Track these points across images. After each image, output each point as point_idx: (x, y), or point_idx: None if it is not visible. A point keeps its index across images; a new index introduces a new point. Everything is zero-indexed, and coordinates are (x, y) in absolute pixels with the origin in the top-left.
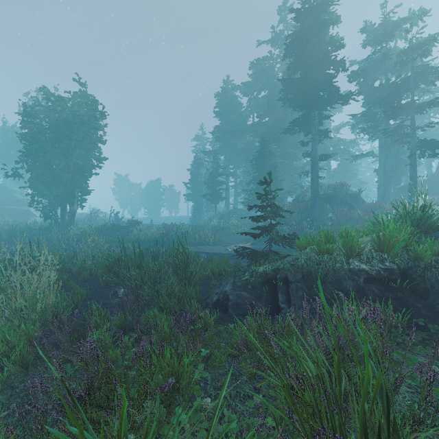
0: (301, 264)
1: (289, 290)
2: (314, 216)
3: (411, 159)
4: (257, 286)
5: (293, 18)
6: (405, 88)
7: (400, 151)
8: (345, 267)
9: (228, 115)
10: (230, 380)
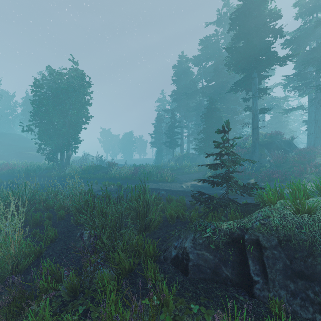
0: (275, 224)
1: (263, 258)
2: (255, 159)
3: None
4: (221, 246)
5: None
6: None
7: None
8: None
9: (182, 82)
10: None
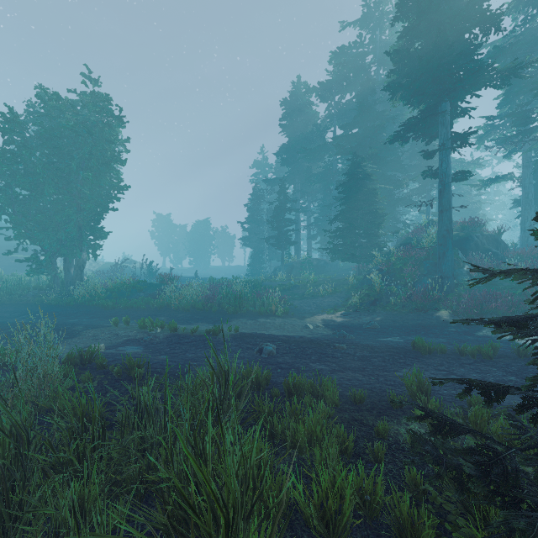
0: None
1: None
2: (445, 270)
3: None
4: None
5: None
6: None
7: None
8: None
9: (298, 130)
10: None
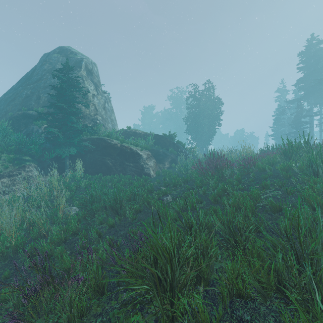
0: None
1: None
2: None
3: None
4: None
5: None
6: None
7: None
8: None
9: (311, 66)
10: None
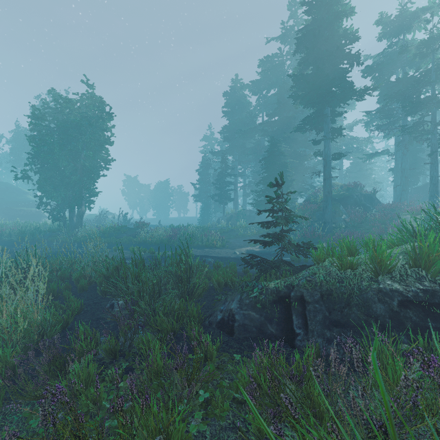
0: (319, 280)
1: (305, 312)
2: (327, 218)
3: (431, 157)
4: (268, 305)
5: (305, 12)
6: (425, 82)
7: (418, 149)
8: (373, 287)
9: (236, 115)
10: (233, 438)
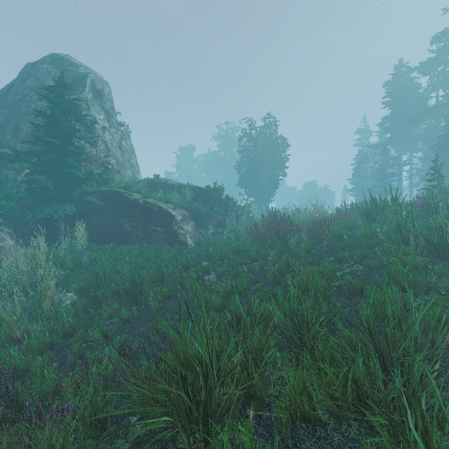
0: None
1: None
2: None
3: None
4: None
5: None
6: None
7: None
8: None
9: (400, 102)
10: None
